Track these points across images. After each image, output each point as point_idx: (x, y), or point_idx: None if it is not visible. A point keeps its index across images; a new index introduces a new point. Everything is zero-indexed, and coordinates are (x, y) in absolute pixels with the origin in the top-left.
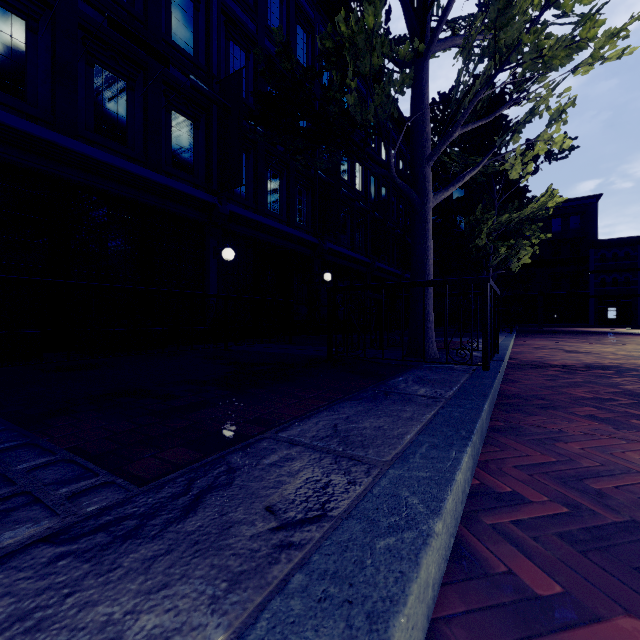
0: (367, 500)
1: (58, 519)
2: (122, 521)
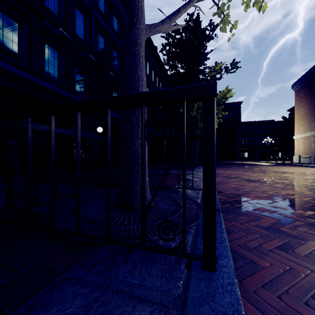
0: None
1: None
2: None
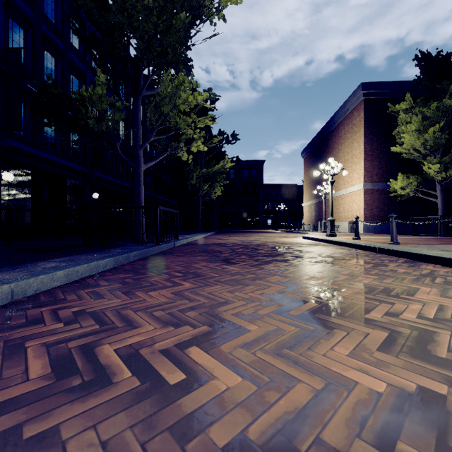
0: (70, 264)
1: None
2: None
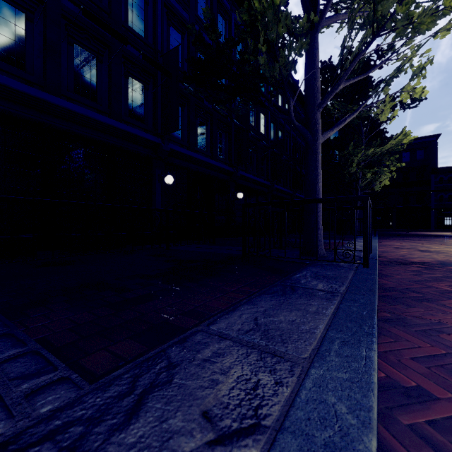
0: (297, 407)
1: (12, 423)
2: (69, 427)
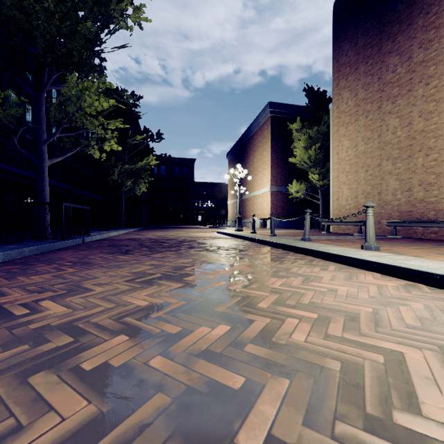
0: None
1: None
2: None
